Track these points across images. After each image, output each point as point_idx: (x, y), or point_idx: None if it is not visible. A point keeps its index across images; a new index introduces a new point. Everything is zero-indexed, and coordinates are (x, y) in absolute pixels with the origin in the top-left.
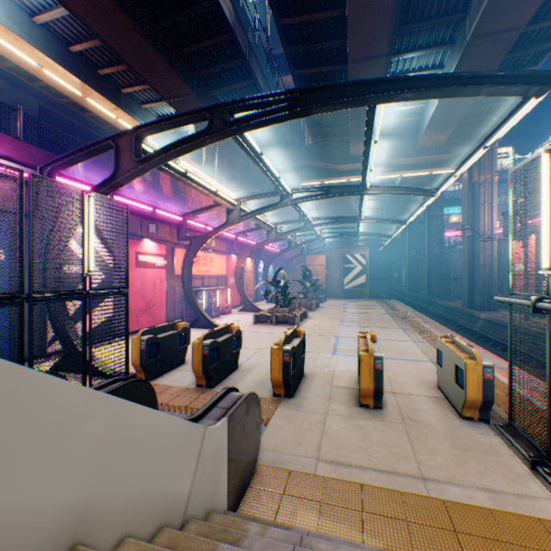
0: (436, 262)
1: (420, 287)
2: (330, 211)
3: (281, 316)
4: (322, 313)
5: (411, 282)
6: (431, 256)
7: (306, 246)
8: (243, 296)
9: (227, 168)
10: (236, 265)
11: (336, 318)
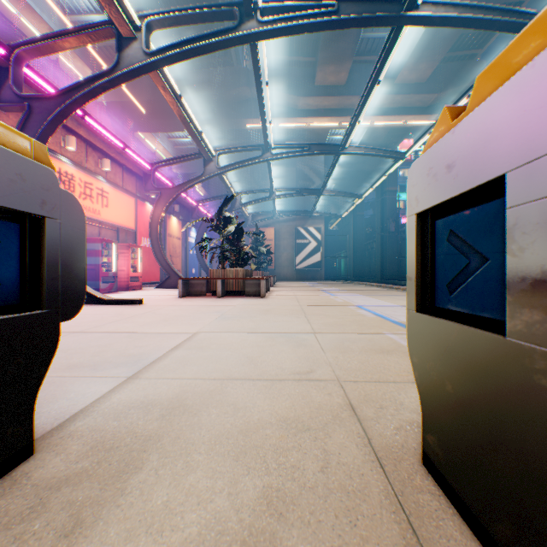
0: (391, 241)
1: (364, 273)
2: (279, 176)
3: (233, 282)
4: (287, 288)
5: (356, 268)
6: (387, 234)
7: (251, 218)
8: (163, 264)
9: (142, 88)
10: (152, 214)
11: (314, 290)
